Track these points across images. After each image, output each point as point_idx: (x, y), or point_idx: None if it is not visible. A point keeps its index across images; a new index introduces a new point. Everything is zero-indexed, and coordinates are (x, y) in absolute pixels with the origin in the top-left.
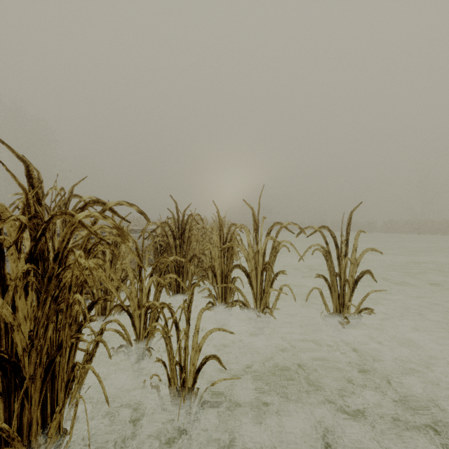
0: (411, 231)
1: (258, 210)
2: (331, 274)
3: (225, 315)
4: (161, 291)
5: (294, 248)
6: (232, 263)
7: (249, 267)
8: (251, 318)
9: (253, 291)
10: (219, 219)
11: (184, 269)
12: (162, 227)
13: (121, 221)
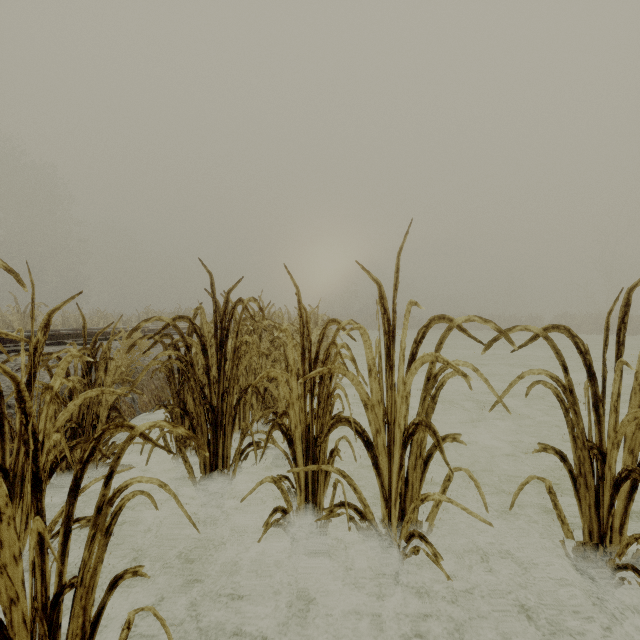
0: (596, 331)
1: (394, 287)
2: (577, 445)
3: (314, 531)
4: (109, 530)
5: (482, 378)
6: (331, 413)
7: (371, 424)
8: (376, 546)
9: (381, 481)
10: (300, 308)
11: (227, 418)
12: (176, 327)
13: (52, 313)
